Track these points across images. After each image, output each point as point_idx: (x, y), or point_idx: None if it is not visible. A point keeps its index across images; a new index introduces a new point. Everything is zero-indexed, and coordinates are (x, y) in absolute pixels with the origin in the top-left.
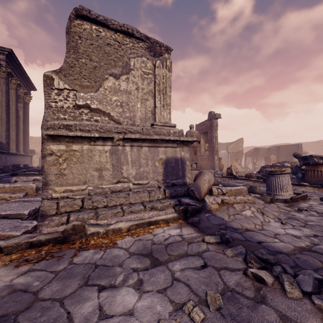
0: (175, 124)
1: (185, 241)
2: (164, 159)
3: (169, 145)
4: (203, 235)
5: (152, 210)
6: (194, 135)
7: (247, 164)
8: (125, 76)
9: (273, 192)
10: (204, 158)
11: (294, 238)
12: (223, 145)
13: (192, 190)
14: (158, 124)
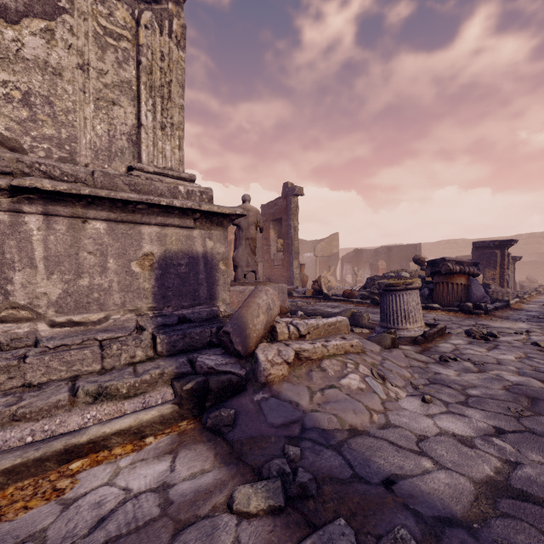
0: (193, 176)
1: (169, 520)
2: (159, 255)
3: (173, 221)
4: (236, 478)
5: (97, 402)
6: (251, 215)
7: (344, 276)
8: (42, 24)
9: (393, 324)
10: (276, 264)
11: (462, 447)
12: (308, 243)
13: (226, 332)
14: (145, 168)
